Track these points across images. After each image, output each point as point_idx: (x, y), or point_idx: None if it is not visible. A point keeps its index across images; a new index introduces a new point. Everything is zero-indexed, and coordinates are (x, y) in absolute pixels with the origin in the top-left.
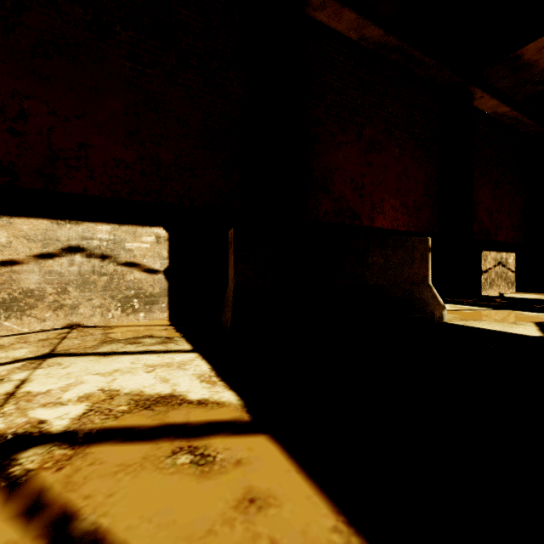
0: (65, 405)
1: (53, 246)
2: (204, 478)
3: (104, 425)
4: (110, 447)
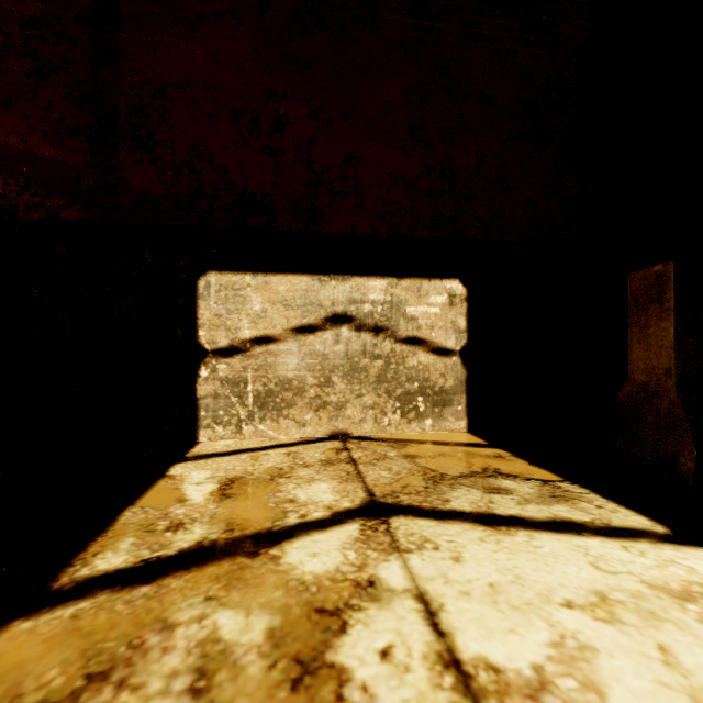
0: None
1: (315, 315)
2: None
3: None
4: None
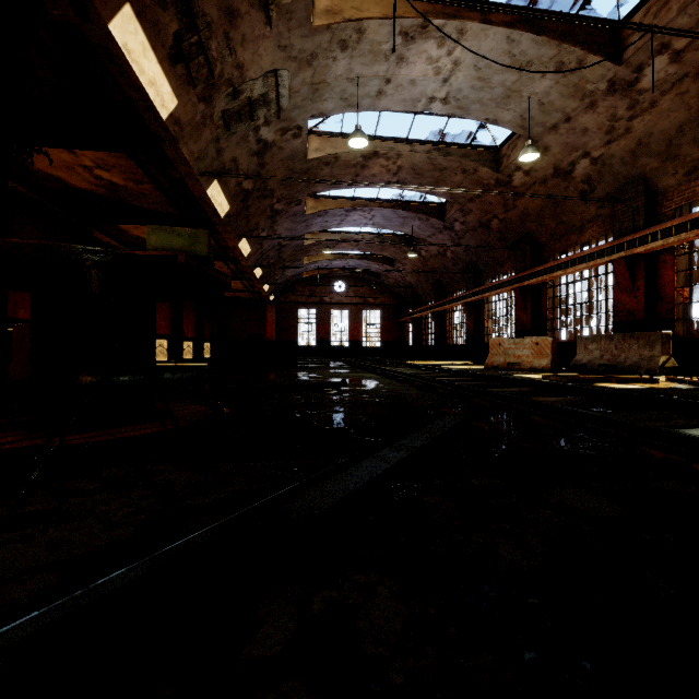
0: None
1: None
2: None
3: None
4: None
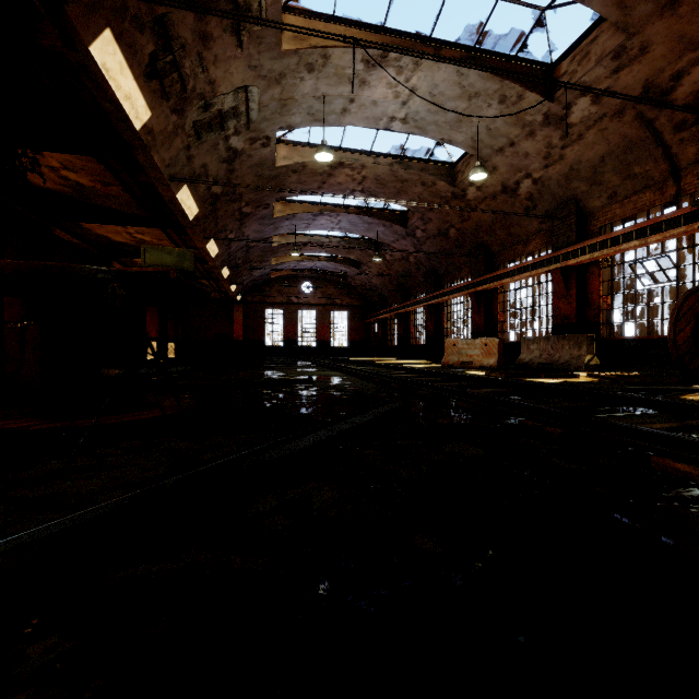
0: None
1: None
2: None
3: None
4: None
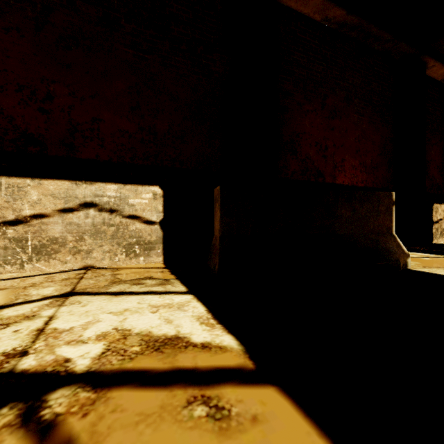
0: (86, 343)
1: (73, 203)
2: (224, 437)
3: (121, 366)
4: (129, 392)
